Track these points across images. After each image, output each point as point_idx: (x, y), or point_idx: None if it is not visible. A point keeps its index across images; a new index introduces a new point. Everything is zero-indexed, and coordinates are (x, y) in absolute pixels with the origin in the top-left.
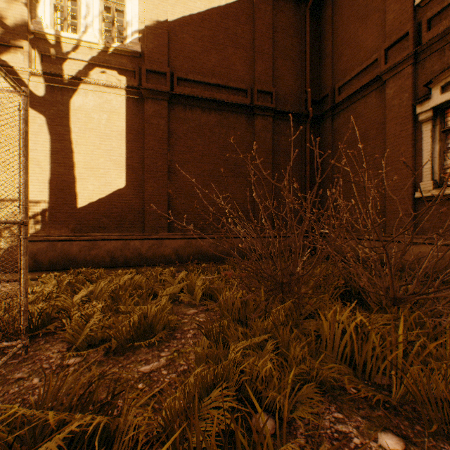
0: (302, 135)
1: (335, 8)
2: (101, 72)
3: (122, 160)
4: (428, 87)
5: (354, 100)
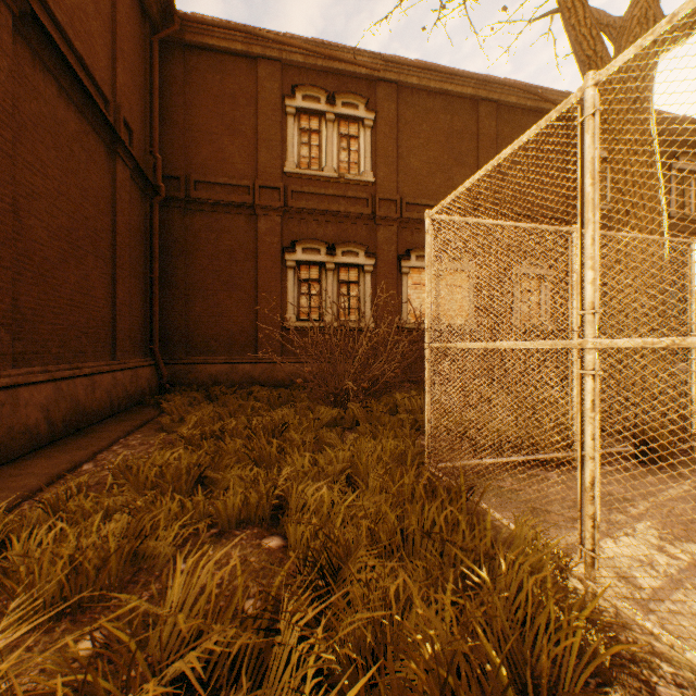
0: (149, 215)
1: (188, 76)
2: None
3: None
4: (295, 244)
5: (220, 210)
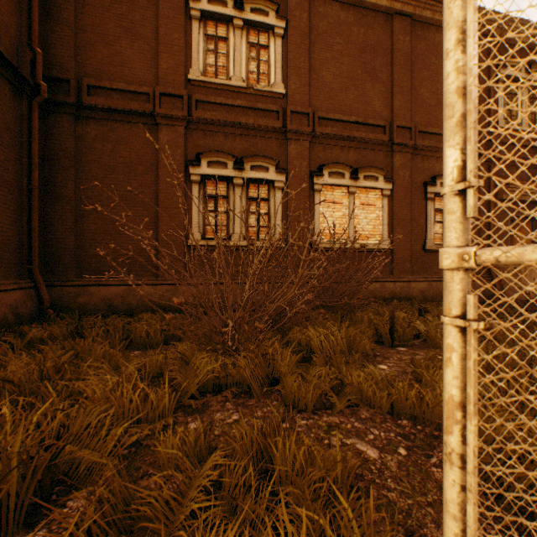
0: (26, 116)
1: None
2: None
3: None
4: (199, 156)
5: (117, 118)
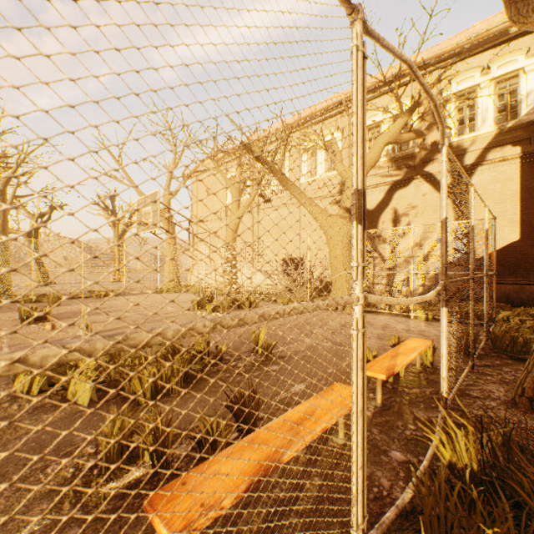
0: None
1: None
2: (494, 151)
3: (515, 217)
4: None
5: None
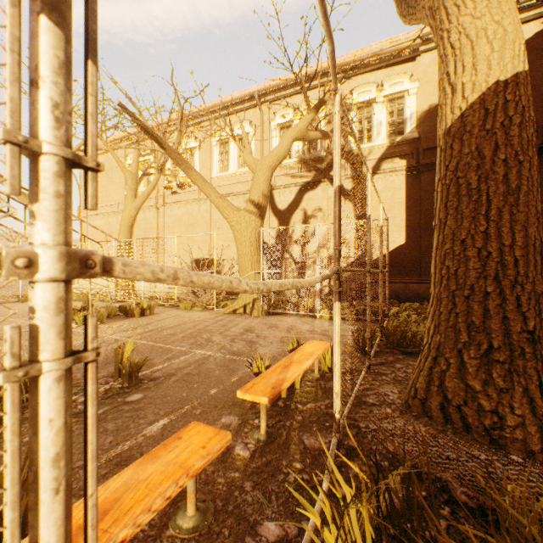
0: None
1: None
2: (387, 162)
3: (402, 223)
4: None
5: None
